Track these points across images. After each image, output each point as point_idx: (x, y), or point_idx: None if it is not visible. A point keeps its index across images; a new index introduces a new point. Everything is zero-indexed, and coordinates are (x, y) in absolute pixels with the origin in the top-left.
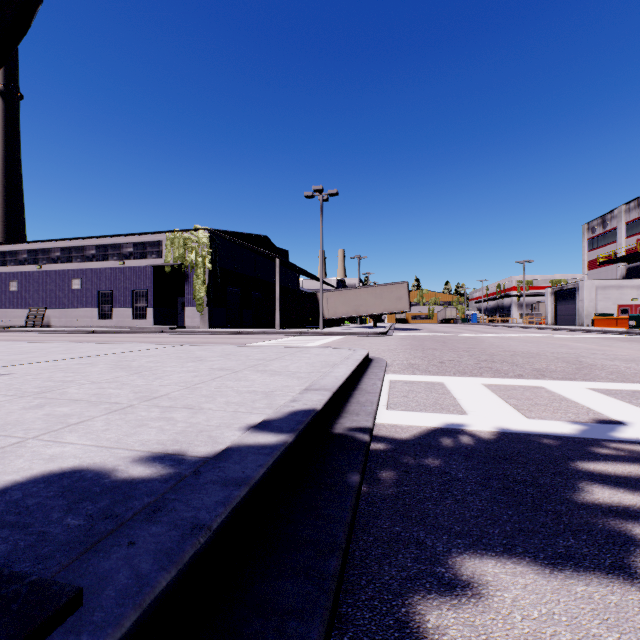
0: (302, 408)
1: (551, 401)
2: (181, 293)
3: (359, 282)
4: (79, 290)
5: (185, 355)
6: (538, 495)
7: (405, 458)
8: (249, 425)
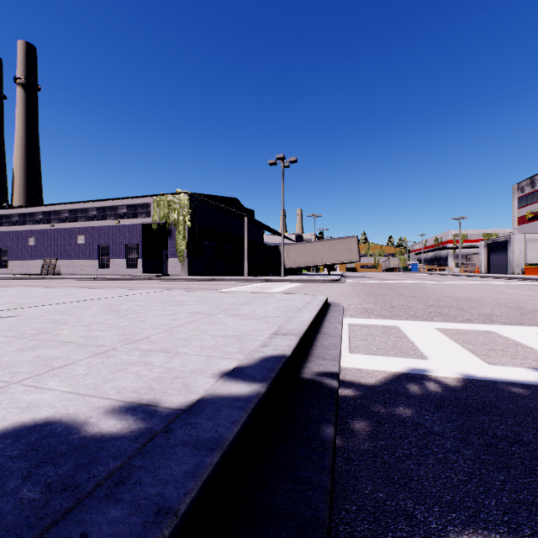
0: (272, 354)
1: (506, 346)
2: (166, 246)
3: (315, 237)
4: (83, 244)
5: (167, 299)
6: (526, 455)
7: (375, 406)
8: (222, 371)
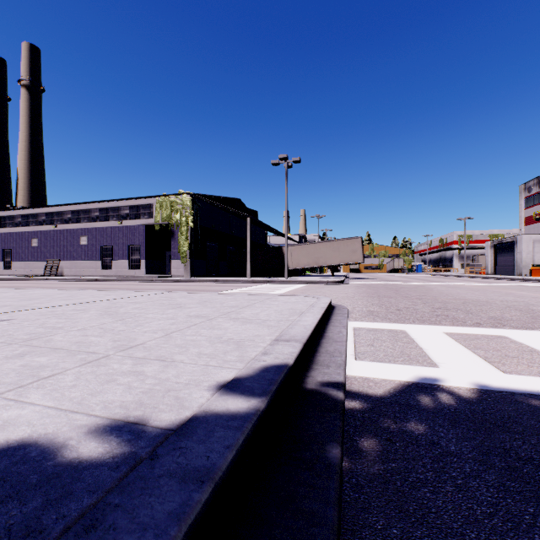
0: (274, 363)
1: (521, 353)
2: (168, 247)
3: (318, 237)
4: (86, 245)
5: (167, 302)
6: None
7: (385, 421)
8: (219, 383)
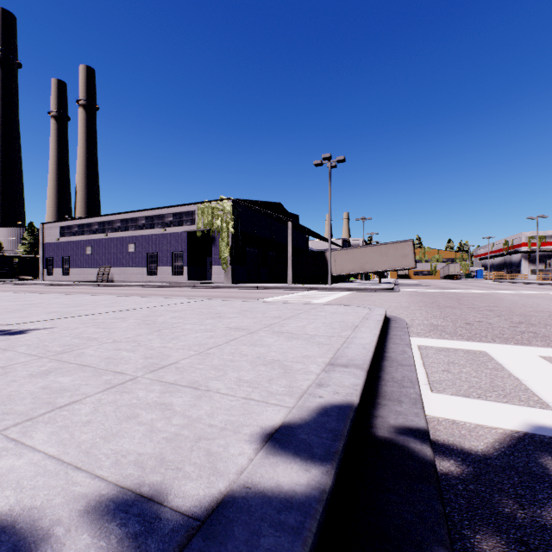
0: (333, 401)
1: None
2: (209, 254)
3: (363, 241)
4: (133, 252)
5: (206, 310)
6: None
7: (504, 502)
8: (264, 430)
